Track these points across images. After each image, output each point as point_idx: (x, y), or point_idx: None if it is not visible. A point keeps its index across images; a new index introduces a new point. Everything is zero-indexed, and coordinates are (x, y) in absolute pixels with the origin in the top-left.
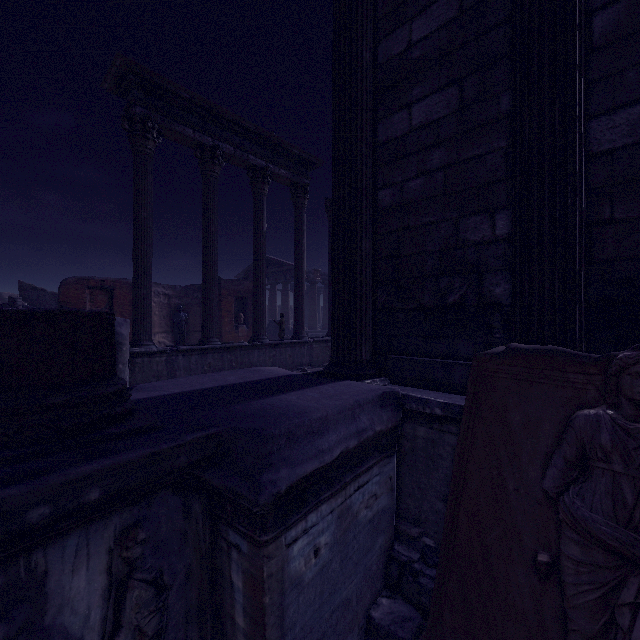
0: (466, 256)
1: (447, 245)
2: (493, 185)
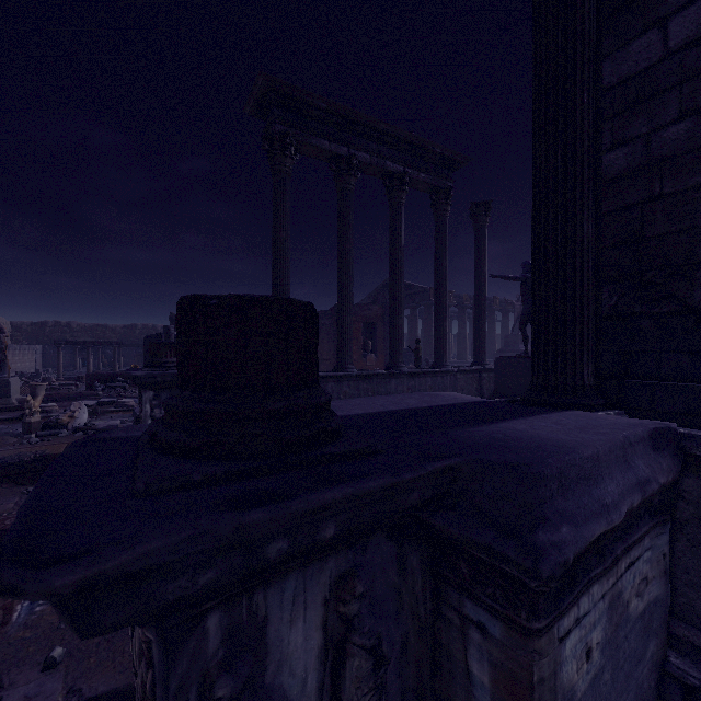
0: None
1: None
2: None
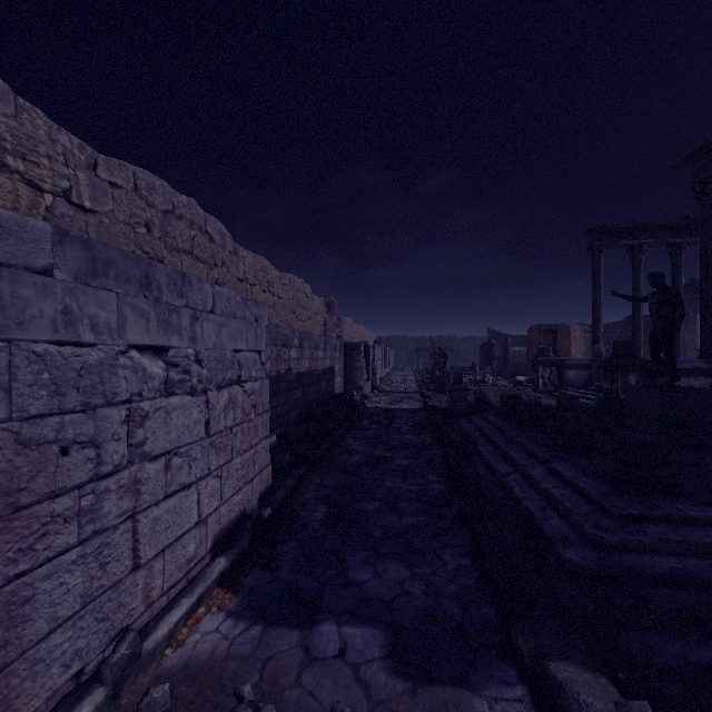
0: None
1: None
2: None
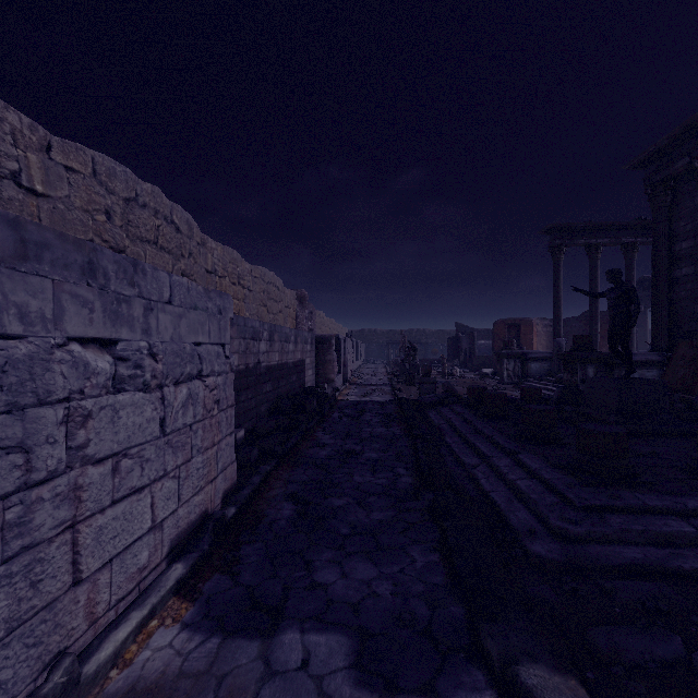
0: (696, 316)
1: (691, 313)
2: None
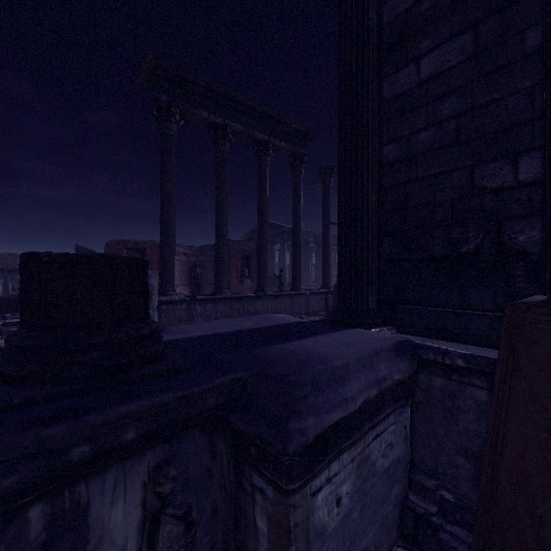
0: (482, 204)
1: (460, 194)
2: (515, 128)
